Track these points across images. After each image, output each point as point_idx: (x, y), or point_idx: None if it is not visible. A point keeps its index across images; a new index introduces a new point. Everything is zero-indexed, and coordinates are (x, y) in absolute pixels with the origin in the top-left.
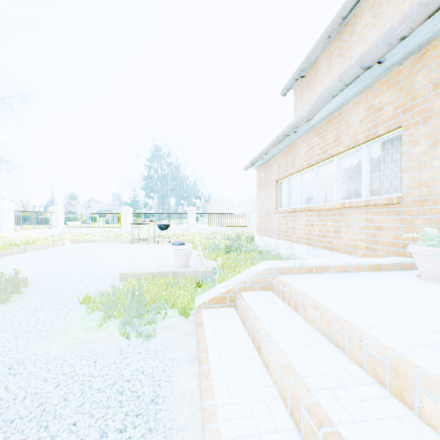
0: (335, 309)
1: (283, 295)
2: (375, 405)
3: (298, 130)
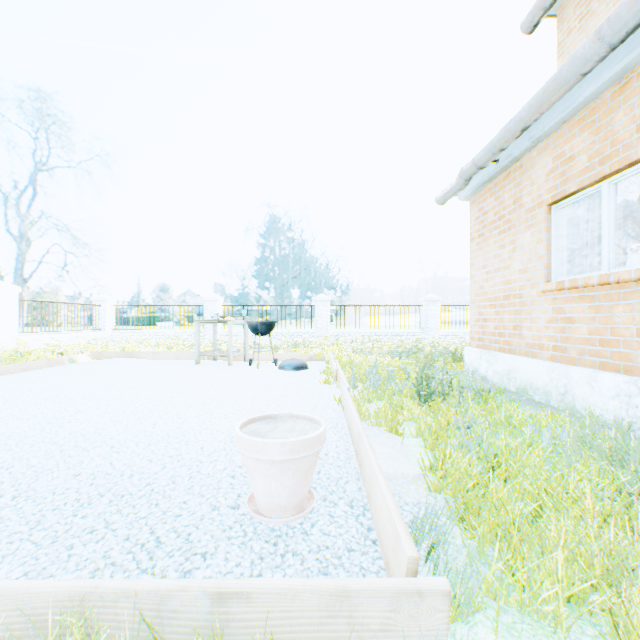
0: None
1: None
2: None
3: None
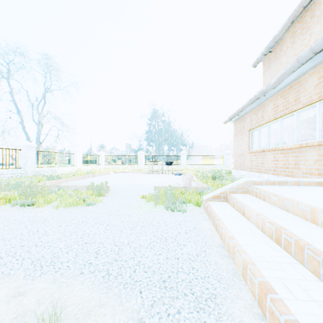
0: (286, 196)
1: (256, 194)
2: (300, 223)
3: (266, 94)
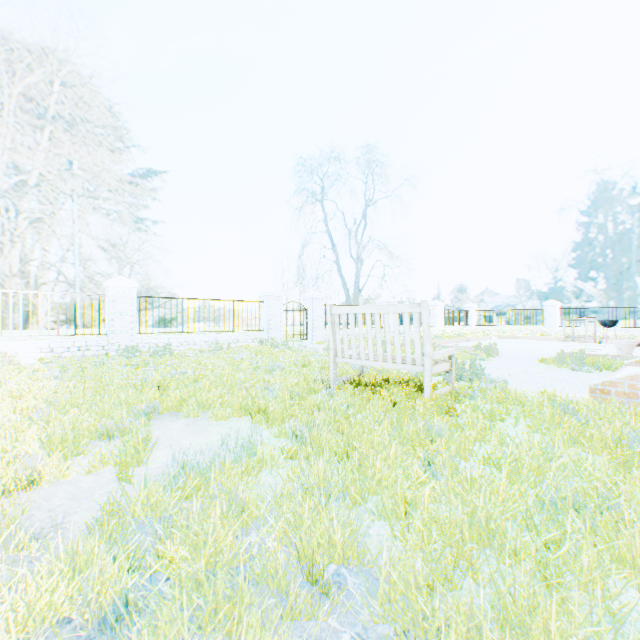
0: None
1: None
2: None
3: None
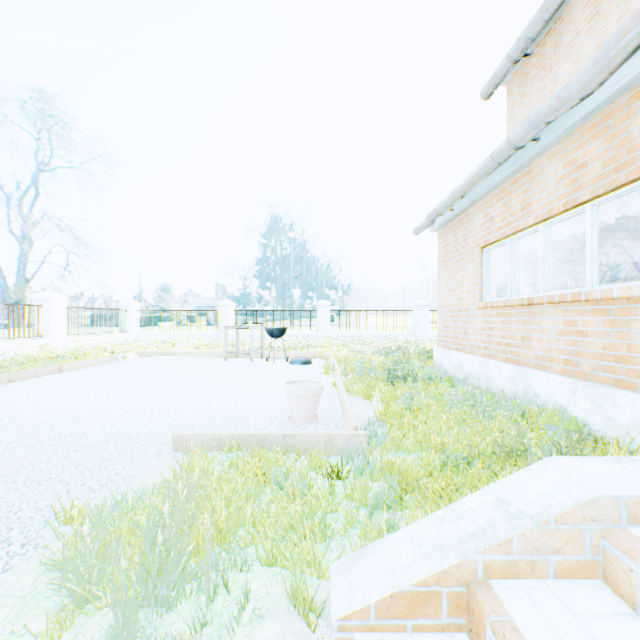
0: None
1: None
2: None
3: (544, 134)
